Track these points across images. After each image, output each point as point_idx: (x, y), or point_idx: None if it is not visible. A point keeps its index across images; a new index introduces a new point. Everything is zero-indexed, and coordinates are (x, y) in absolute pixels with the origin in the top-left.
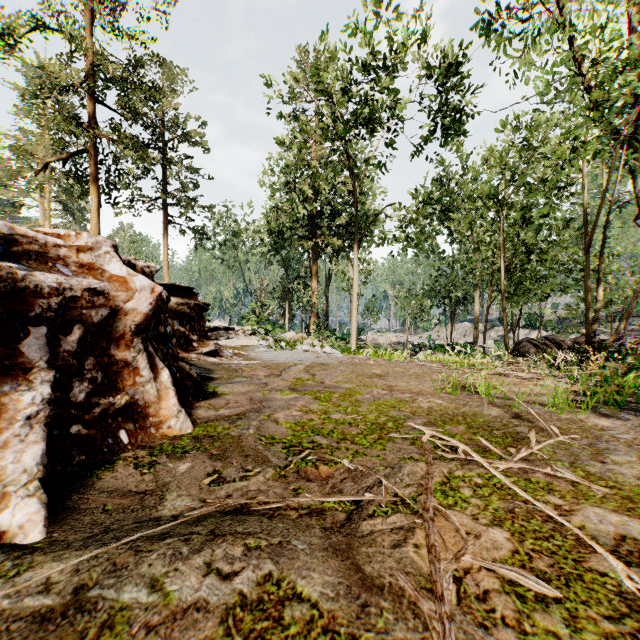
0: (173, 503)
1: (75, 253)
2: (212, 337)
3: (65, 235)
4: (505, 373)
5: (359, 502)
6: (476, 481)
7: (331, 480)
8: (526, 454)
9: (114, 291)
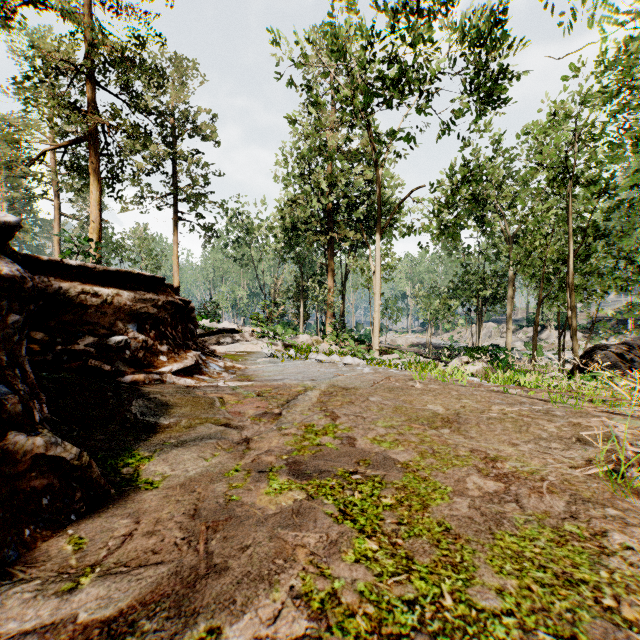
0: None
1: None
2: (214, 341)
3: None
4: None
5: None
6: None
7: None
8: None
9: None
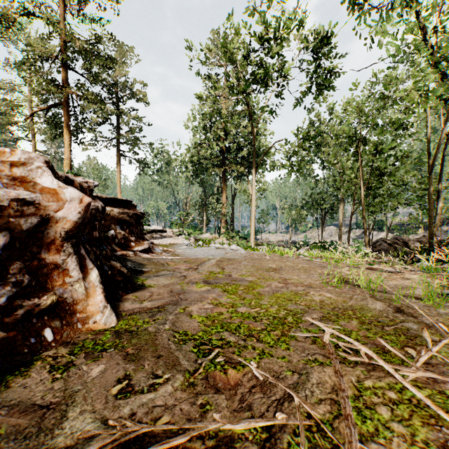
0: (72, 424)
1: (9, 167)
2: (149, 237)
3: (1, 151)
4: (375, 268)
5: (271, 426)
6: (390, 396)
7: (239, 389)
8: (427, 357)
9: (46, 201)
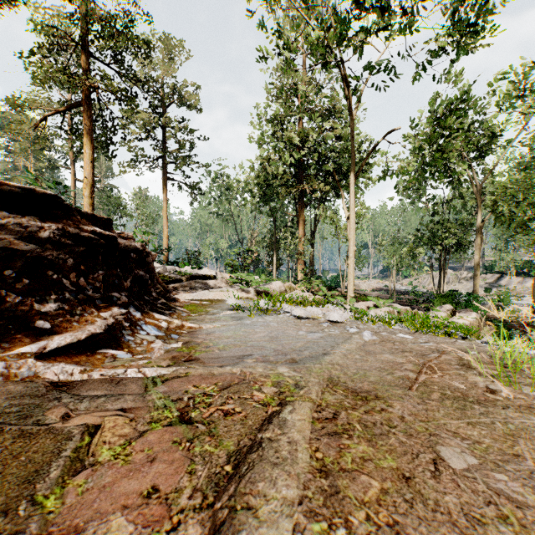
0: None
1: None
2: (186, 287)
3: None
4: None
5: None
6: None
7: None
8: None
9: None
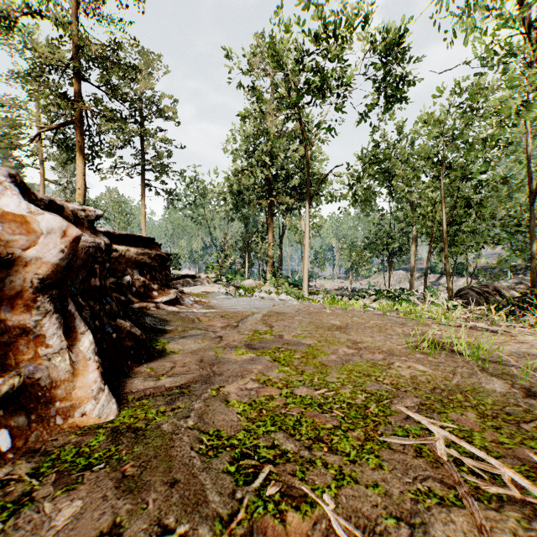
0: None
1: None
2: (179, 284)
3: None
4: (472, 326)
5: None
6: None
7: None
8: None
9: (9, 234)
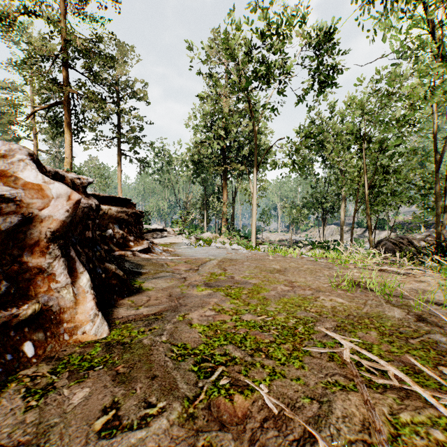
0: None
1: None
2: (150, 236)
3: None
4: (384, 269)
5: None
6: (436, 436)
7: (249, 423)
8: None
9: (29, 198)
